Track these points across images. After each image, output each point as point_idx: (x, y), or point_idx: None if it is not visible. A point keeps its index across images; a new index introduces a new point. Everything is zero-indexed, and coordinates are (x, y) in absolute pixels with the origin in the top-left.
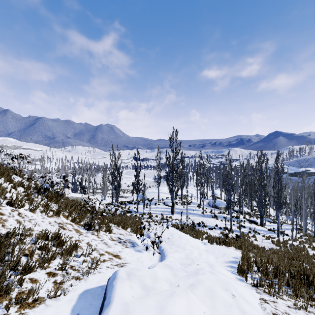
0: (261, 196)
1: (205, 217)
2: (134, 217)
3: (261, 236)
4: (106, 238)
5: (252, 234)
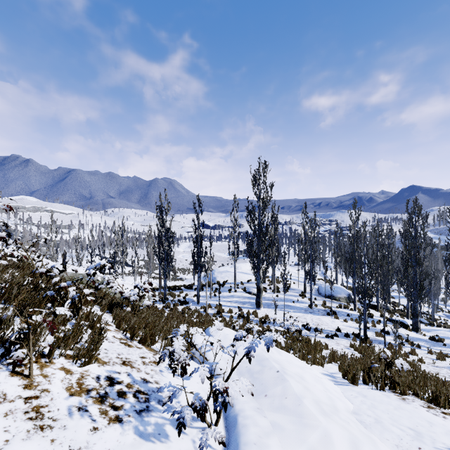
0: (415, 279)
1: (315, 314)
2: (189, 313)
3: (425, 352)
4: (55, 388)
5: (406, 348)
